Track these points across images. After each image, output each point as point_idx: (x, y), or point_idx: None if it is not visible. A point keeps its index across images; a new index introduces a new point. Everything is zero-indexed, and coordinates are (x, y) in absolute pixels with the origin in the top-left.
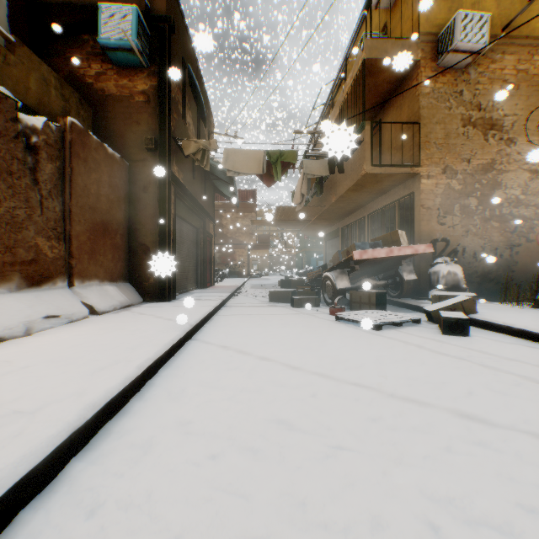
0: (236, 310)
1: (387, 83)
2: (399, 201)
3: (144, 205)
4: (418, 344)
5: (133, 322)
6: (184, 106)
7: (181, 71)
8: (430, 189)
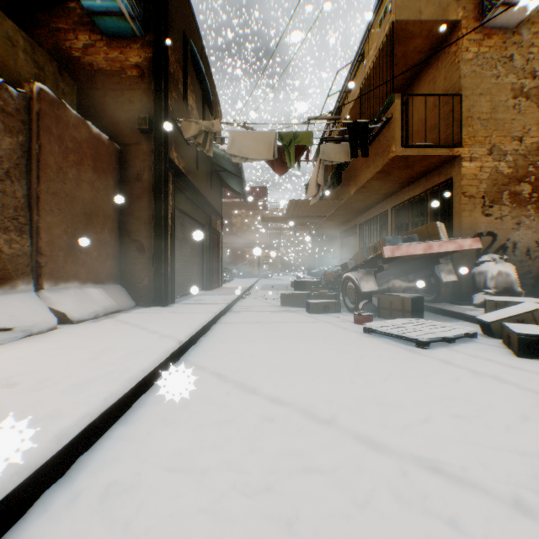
0: (242, 316)
1: (418, 53)
2: (432, 190)
3: (137, 196)
4: (495, 376)
5: (107, 337)
6: (186, 86)
7: (182, 46)
8: (473, 174)
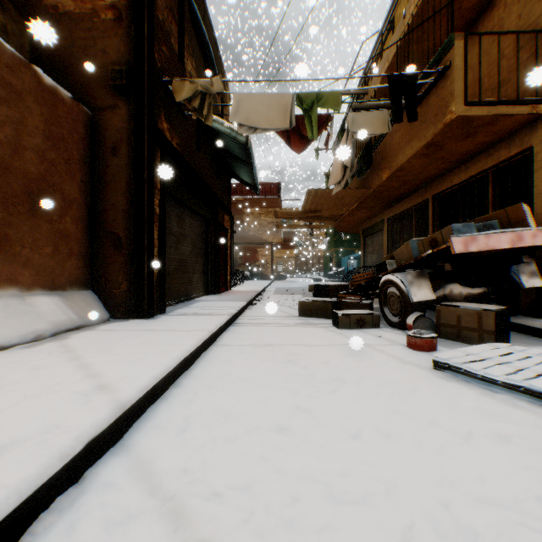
0: (249, 333)
1: None
2: (496, 168)
3: (113, 175)
4: None
5: (2, 390)
6: (182, 47)
7: None
8: None
